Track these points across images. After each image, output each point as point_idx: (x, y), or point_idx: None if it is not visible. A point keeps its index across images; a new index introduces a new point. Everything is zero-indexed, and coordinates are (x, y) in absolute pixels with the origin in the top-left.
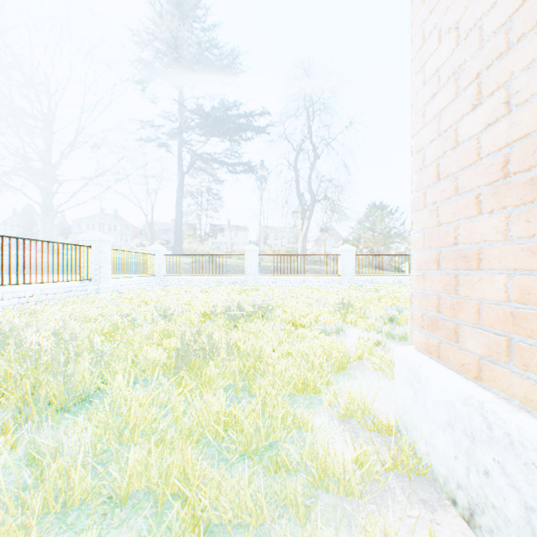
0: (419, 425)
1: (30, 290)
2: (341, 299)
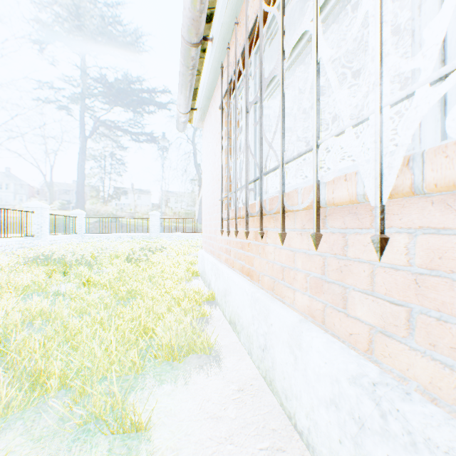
0: (200, 266)
1: (0, 242)
2: None
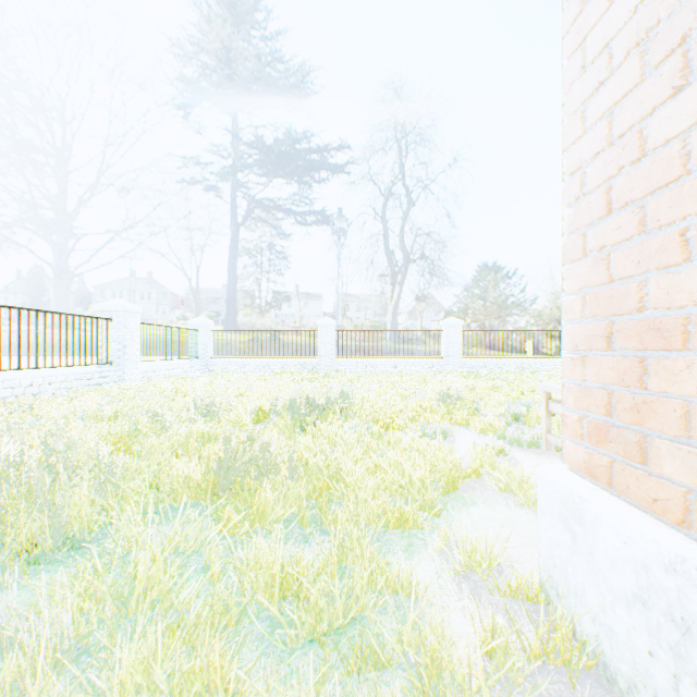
0: (582, 591)
1: (28, 378)
2: (447, 389)
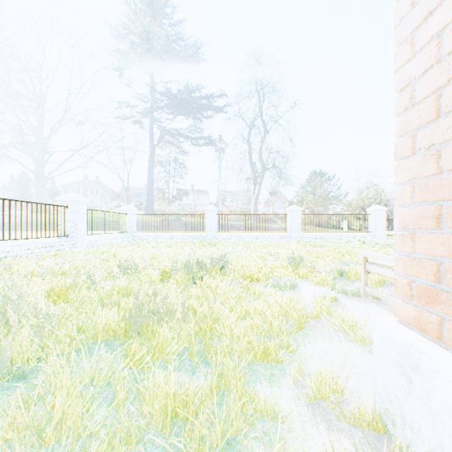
0: (418, 427)
1: (9, 246)
2: (292, 254)
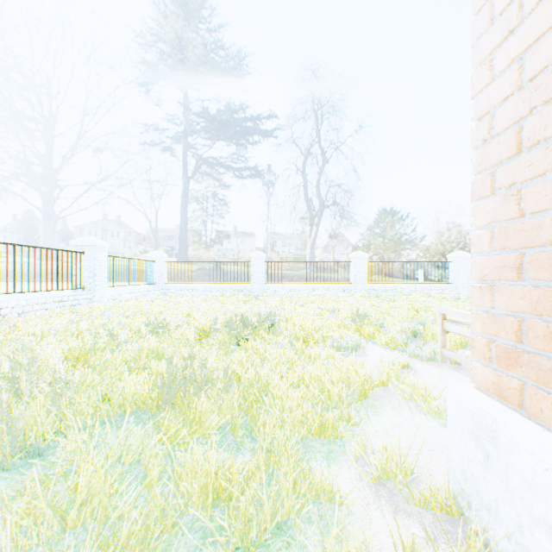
0: (496, 508)
1: (14, 300)
2: (356, 310)
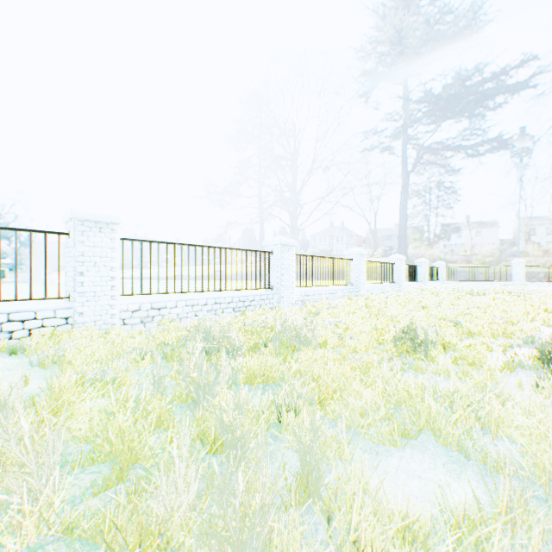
0: None
1: (412, 284)
2: None
